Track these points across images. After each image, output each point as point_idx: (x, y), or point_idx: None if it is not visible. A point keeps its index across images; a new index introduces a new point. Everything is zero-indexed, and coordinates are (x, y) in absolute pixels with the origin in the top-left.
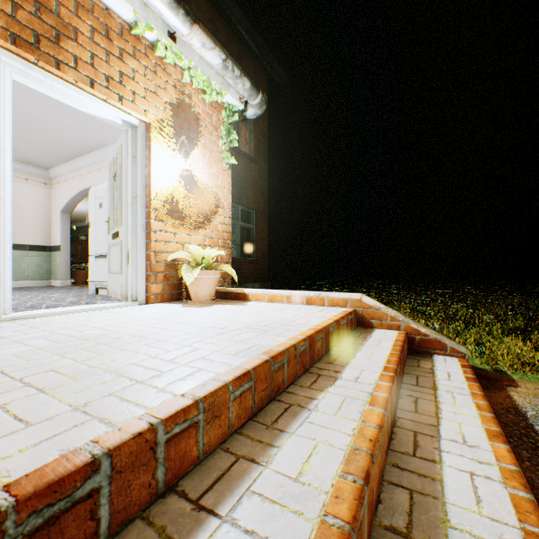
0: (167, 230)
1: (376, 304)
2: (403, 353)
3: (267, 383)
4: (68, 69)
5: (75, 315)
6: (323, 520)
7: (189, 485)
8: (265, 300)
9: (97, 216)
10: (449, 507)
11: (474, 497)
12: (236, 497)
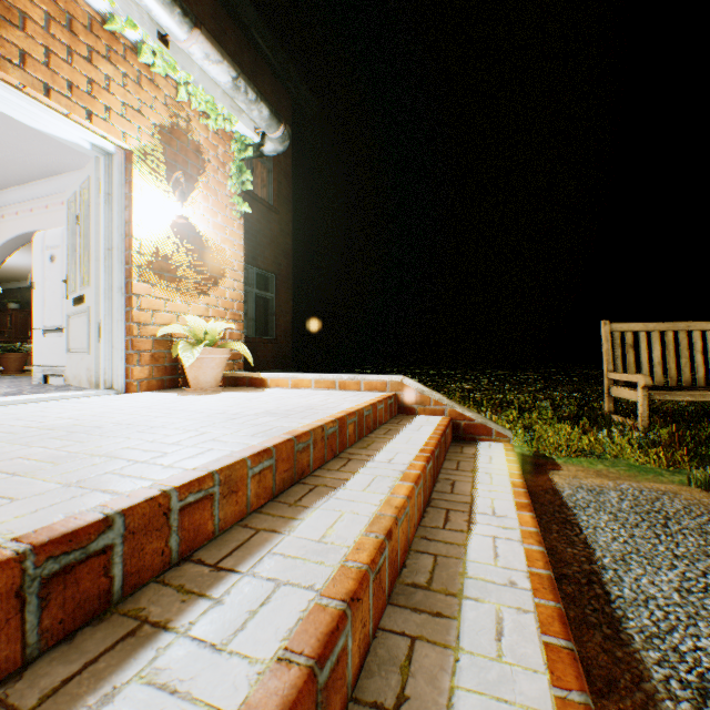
0: (155, 295)
1: (420, 387)
2: (446, 438)
3: (290, 464)
4: (12, 67)
5: (23, 406)
6: (344, 564)
7: (205, 555)
8: (289, 386)
9: (46, 274)
10: (469, 563)
11: (493, 554)
12: (257, 558)
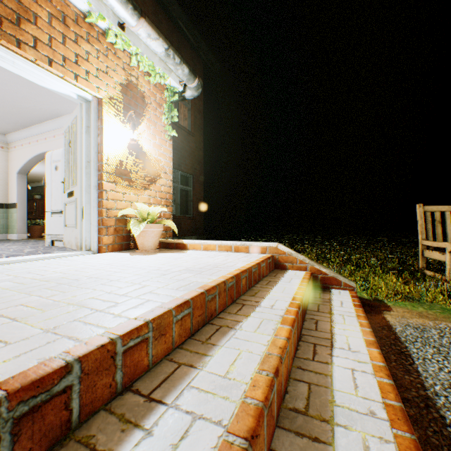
0: (117, 190)
1: (289, 251)
2: (309, 287)
3: (202, 310)
4: (28, 48)
5: (35, 262)
6: (244, 401)
7: (141, 385)
8: (201, 249)
9: (52, 178)
10: (335, 392)
11: (353, 385)
12: (179, 391)
